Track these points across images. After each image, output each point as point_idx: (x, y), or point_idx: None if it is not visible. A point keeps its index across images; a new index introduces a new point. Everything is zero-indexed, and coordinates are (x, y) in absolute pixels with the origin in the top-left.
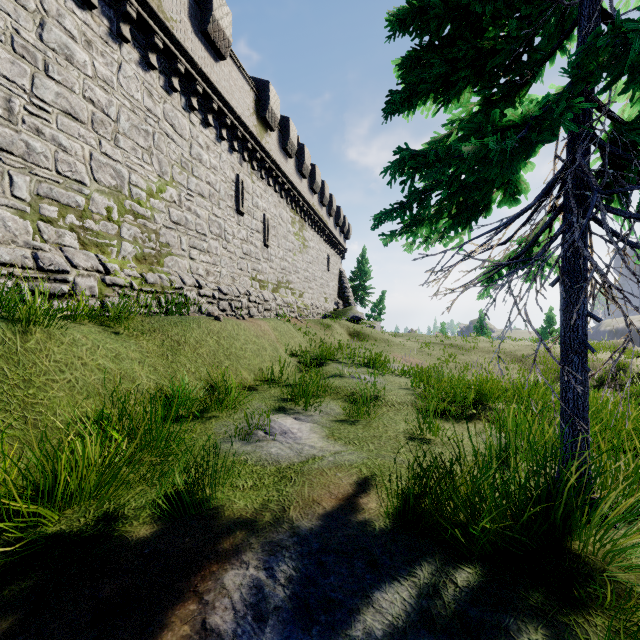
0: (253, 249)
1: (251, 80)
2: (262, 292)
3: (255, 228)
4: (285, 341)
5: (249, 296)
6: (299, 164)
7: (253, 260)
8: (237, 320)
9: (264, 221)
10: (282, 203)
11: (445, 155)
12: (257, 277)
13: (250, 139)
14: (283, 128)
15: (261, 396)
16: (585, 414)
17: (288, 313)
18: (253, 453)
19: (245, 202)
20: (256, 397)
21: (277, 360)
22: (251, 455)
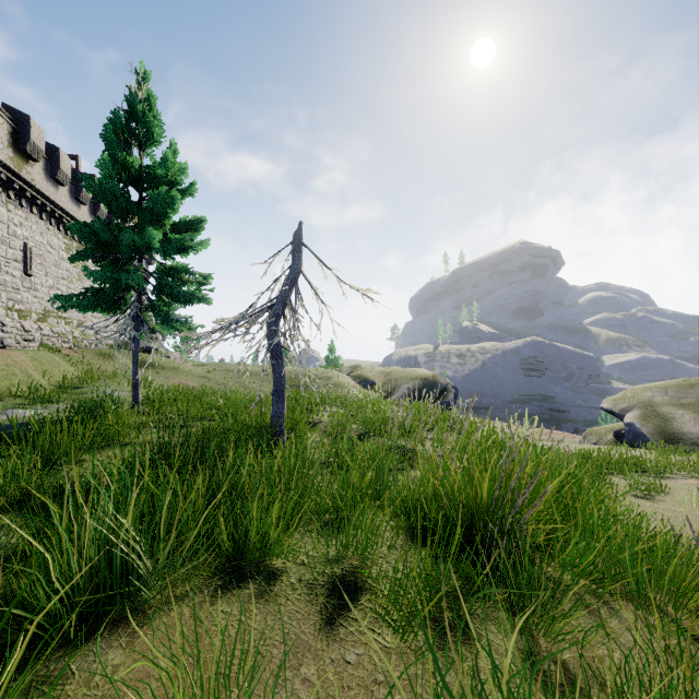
0: (9, 279)
1: (6, 113)
2: (22, 322)
3: (12, 257)
4: (47, 370)
5: (3, 327)
6: (76, 191)
7: (9, 290)
8: None
9: (25, 250)
10: (52, 230)
11: (81, 294)
12: (15, 307)
13: (4, 171)
14: (52, 157)
15: (5, 403)
16: (136, 382)
17: (59, 343)
18: None
19: None
20: (0, 404)
21: (29, 383)
22: None
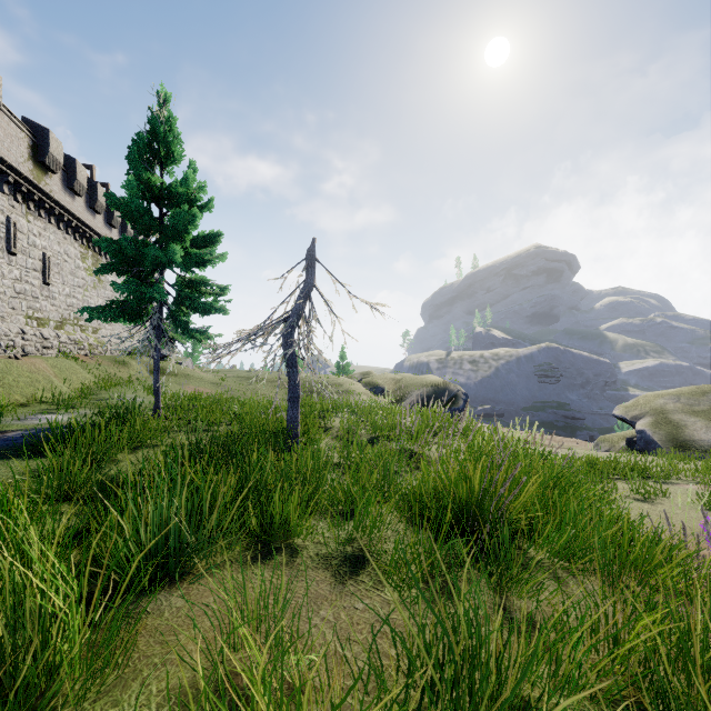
0: (29, 288)
1: (26, 127)
2: (41, 330)
3: (32, 267)
4: (66, 377)
5: (24, 335)
6: (91, 201)
7: (29, 299)
8: (10, 359)
9: (44, 259)
10: (69, 239)
11: (107, 306)
12: (34, 315)
13: (25, 183)
14: (69, 168)
15: (32, 409)
16: (158, 389)
17: (76, 350)
18: (23, 423)
19: (18, 242)
20: (28, 409)
21: (52, 390)
22: (21, 423)
